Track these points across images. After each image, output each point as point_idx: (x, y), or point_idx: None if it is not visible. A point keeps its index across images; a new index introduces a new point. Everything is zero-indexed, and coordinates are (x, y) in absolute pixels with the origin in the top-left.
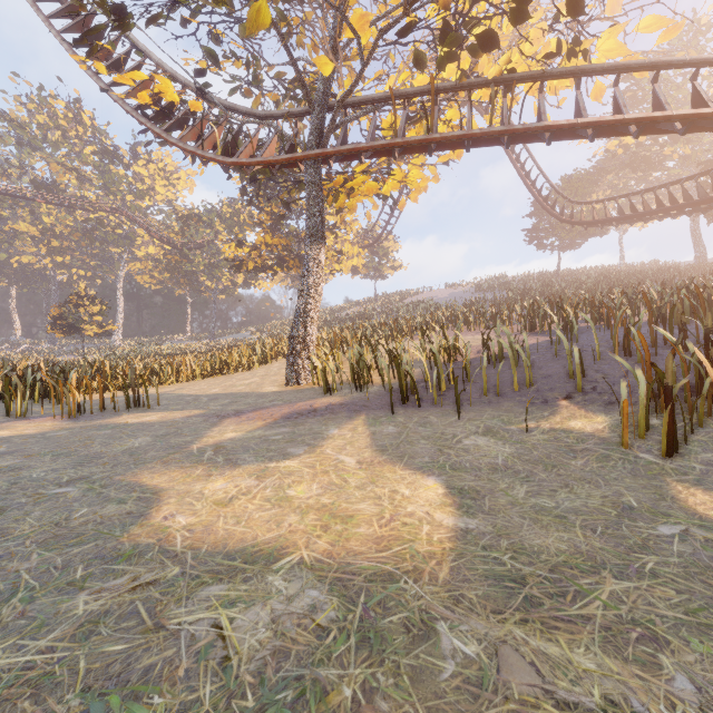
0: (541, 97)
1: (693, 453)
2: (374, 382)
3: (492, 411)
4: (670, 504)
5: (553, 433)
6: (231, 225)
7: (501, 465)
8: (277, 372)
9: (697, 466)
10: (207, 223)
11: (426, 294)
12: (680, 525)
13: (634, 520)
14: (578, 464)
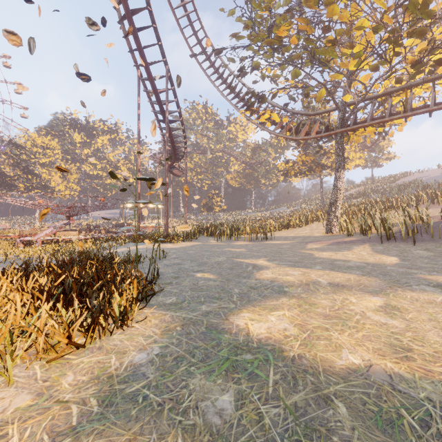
0: None
1: None
2: (372, 233)
3: (433, 244)
4: None
5: None
6: (276, 149)
7: (424, 257)
8: (317, 228)
9: None
10: (264, 150)
11: (417, 175)
12: None
13: None
14: None
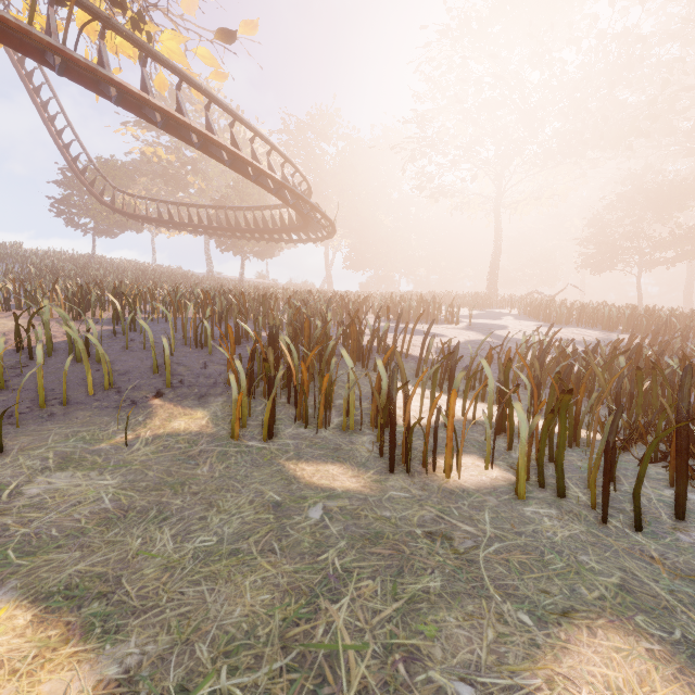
0: (104, 45)
1: (282, 431)
2: None
3: (62, 428)
4: (298, 485)
5: (160, 441)
6: None
7: (115, 508)
8: None
9: (290, 441)
10: None
11: None
12: (318, 503)
13: (291, 517)
14: (205, 471)
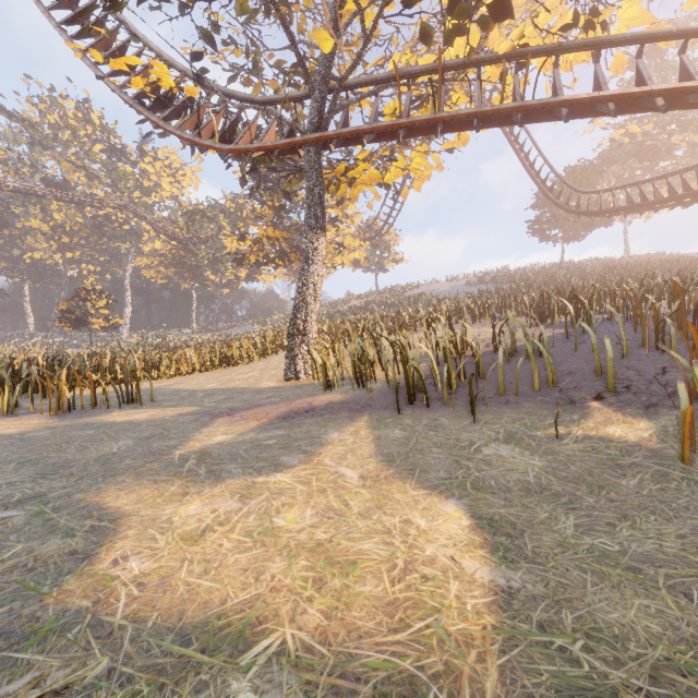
0: (557, 72)
1: None
2: (377, 378)
3: (512, 413)
4: None
5: (589, 442)
6: (234, 220)
7: (534, 483)
8: (277, 366)
9: None
10: (211, 218)
11: (427, 287)
12: None
13: None
14: (631, 484)
